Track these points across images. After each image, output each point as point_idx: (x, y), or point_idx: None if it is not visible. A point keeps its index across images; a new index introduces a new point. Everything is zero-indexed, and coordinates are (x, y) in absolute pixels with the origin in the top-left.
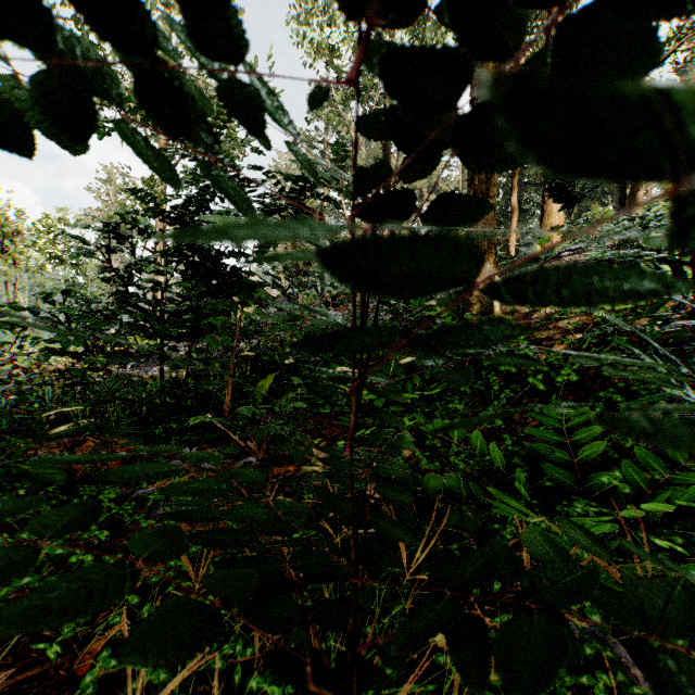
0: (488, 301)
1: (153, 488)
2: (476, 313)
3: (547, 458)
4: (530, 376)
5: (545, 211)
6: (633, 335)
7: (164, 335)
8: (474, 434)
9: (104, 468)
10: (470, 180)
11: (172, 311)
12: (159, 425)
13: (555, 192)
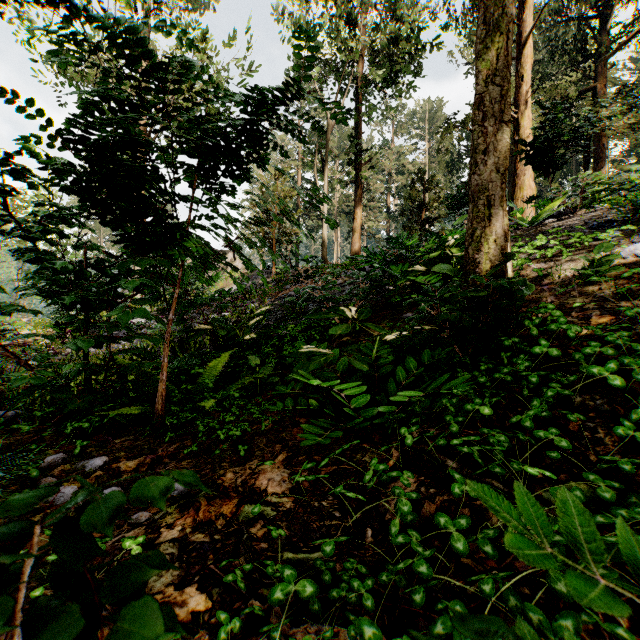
0: (500, 259)
1: None
2: (485, 274)
3: None
4: (581, 361)
5: (517, 184)
6: None
7: (61, 302)
8: (620, 537)
9: None
10: (478, 100)
11: (57, 266)
12: (68, 422)
13: (535, 159)
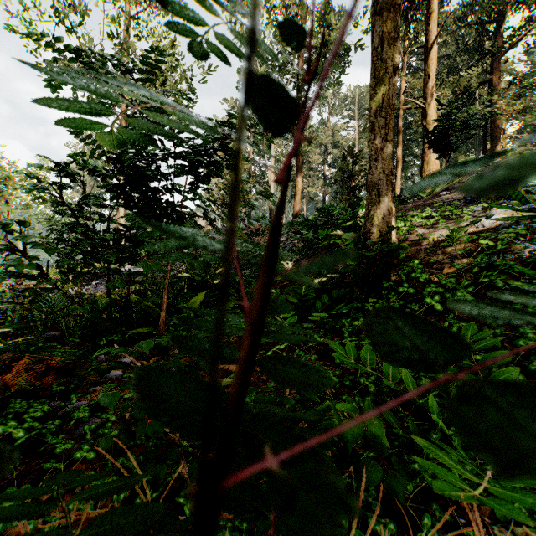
0: (386, 230)
1: (84, 401)
2: (376, 240)
3: (455, 381)
4: (426, 296)
5: (425, 160)
6: (519, 260)
7: (105, 259)
8: None
9: (40, 383)
10: (371, 126)
11: (109, 238)
12: (103, 337)
13: (434, 144)
